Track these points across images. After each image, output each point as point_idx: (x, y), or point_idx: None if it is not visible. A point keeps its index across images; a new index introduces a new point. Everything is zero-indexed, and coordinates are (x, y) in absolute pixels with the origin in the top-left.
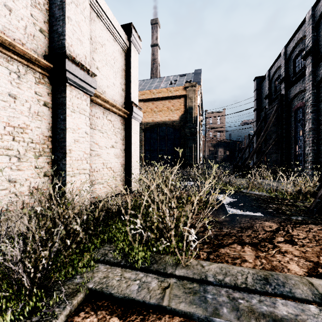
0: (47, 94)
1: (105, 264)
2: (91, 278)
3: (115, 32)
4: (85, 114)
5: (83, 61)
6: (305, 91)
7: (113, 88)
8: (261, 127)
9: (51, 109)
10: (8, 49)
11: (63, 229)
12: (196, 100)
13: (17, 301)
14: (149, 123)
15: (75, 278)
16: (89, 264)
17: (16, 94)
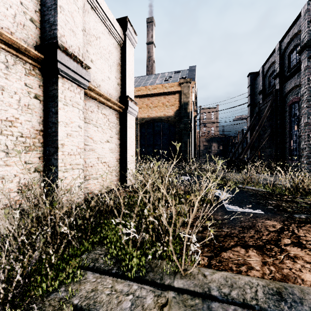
0: (38, 87)
1: (95, 271)
2: (77, 291)
3: (110, 25)
4: (79, 108)
5: (77, 52)
6: (300, 86)
7: (108, 82)
8: (255, 122)
9: (43, 102)
10: None
11: (49, 232)
12: (191, 96)
13: None
14: (144, 118)
15: (59, 292)
16: (76, 273)
17: (4, 86)
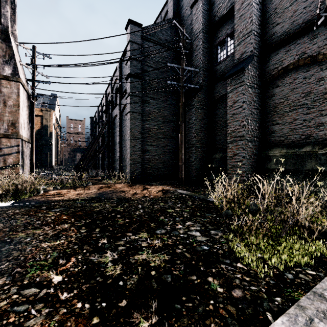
0: None
1: None
2: None
3: None
4: None
5: None
6: None
7: None
8: None
9: None
10: None
11: None
12: (51, 121)
13: None
14: None
15: None
16: None
17: None
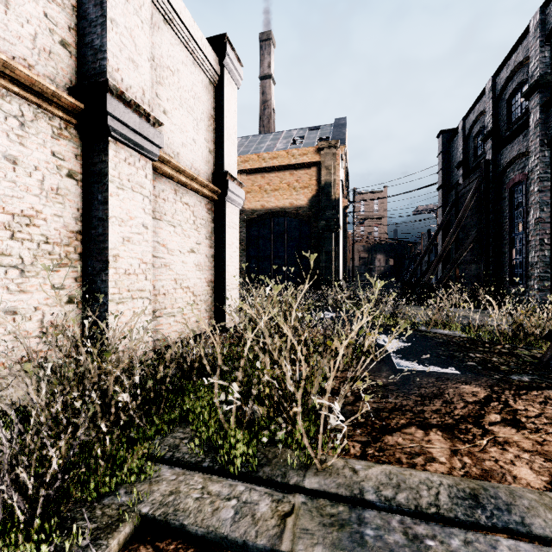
0: (73, 157)
1: (175, 465)
2: (146, 494)
3: (196, 49)
4: (143, 193)
5: (139, 98)
6: (528, 155)
7: (193, 148)
8: (450, 217)
9: (82, 183)
10: (3, 74)
11: (98, 401)
12: (337, 171)
13: (3, 541)
14: (256, 211)
15: (117, 495)
16: (144, 467)
17: (17, 156)
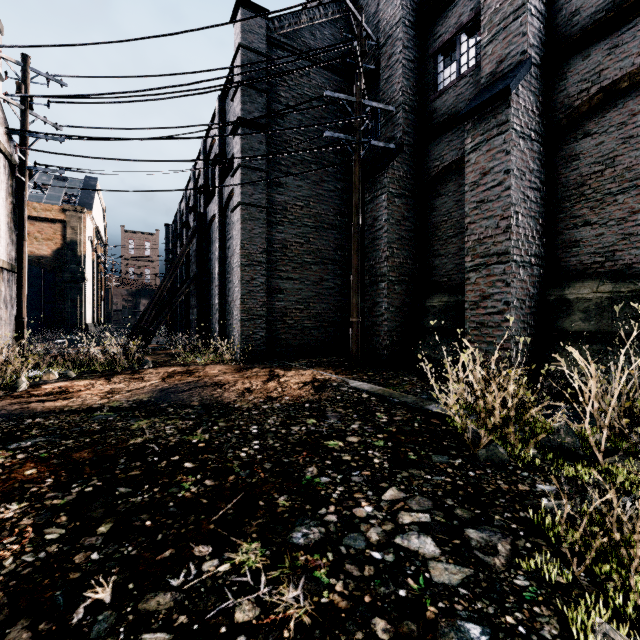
0: None
1: None
2: None
3: None
4: None
5: None
6: None
7: None
8: None
9: None
10: None
11: None
12: (84, 232)
13: None
14: None
15: None
16: None
17: None
